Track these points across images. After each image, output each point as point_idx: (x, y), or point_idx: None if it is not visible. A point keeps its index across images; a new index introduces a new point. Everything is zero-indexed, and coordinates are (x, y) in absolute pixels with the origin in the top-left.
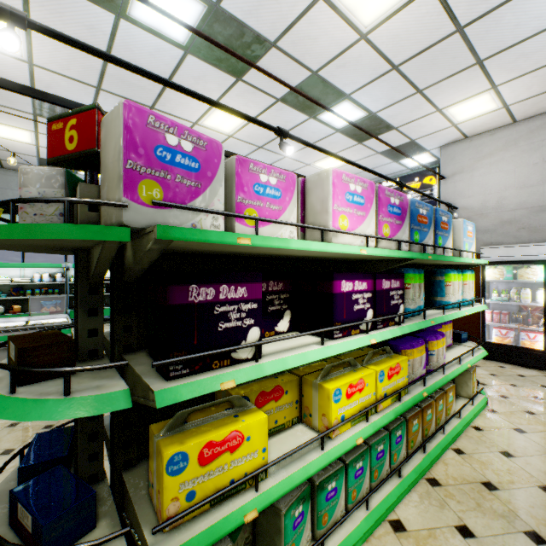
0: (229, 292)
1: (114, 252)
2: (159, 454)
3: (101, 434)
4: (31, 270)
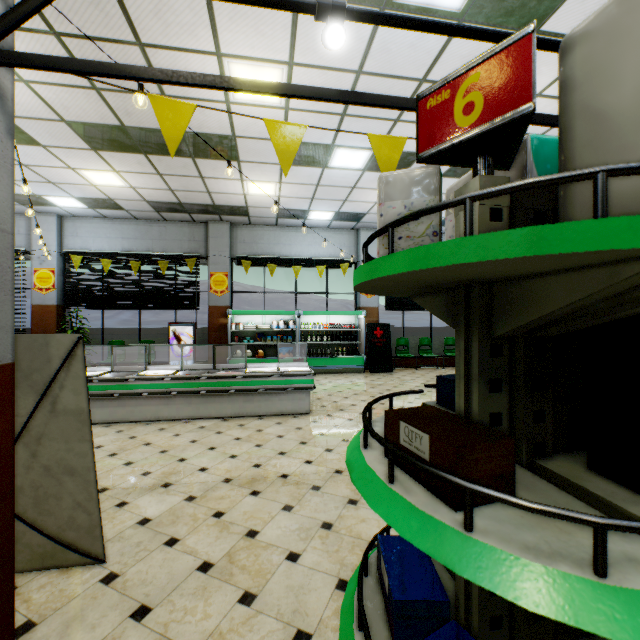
0: None
1: None
2: None
3: None
4: (269, 317)
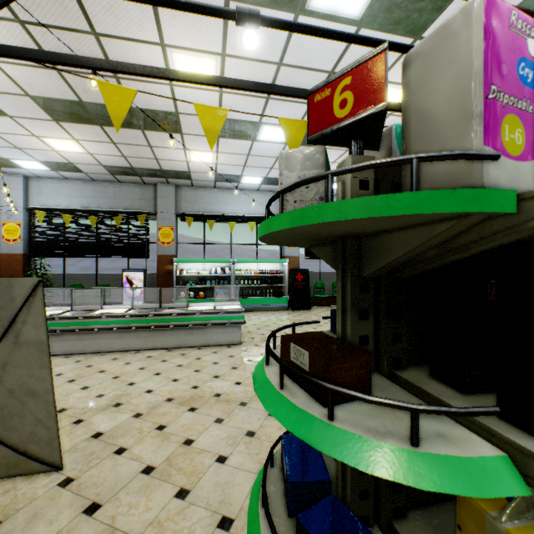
0: None
1: (452, 235)
2: None
3: None
4: (209, 264)
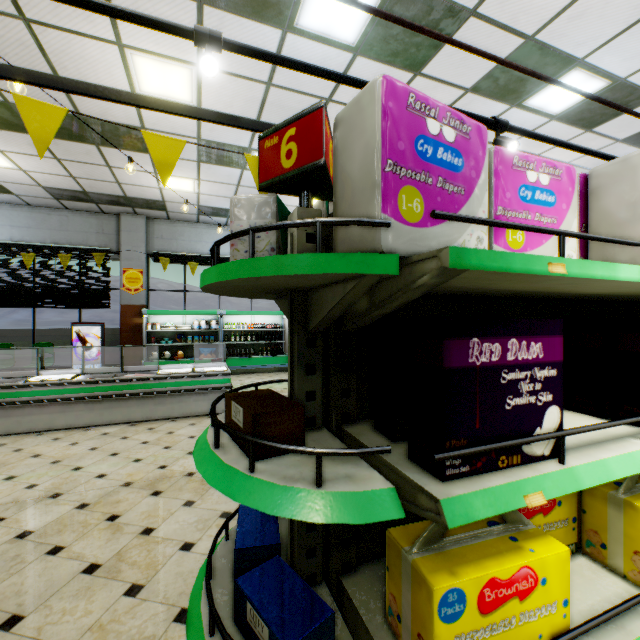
0: (518, 350)
1: (363, 292)
2: (420, 582)
3: (318, 525)
4: (191, 317)
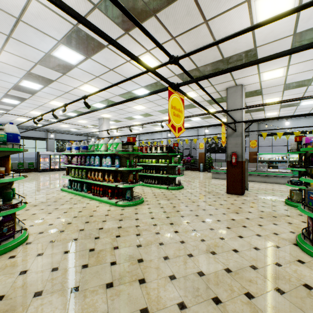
0: None
1: (303, 154)
2: None
3: None
4: (274, 155)
